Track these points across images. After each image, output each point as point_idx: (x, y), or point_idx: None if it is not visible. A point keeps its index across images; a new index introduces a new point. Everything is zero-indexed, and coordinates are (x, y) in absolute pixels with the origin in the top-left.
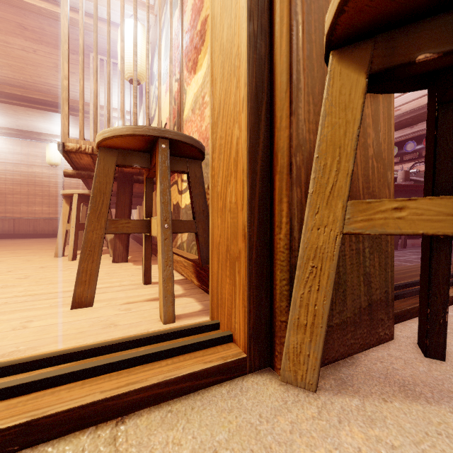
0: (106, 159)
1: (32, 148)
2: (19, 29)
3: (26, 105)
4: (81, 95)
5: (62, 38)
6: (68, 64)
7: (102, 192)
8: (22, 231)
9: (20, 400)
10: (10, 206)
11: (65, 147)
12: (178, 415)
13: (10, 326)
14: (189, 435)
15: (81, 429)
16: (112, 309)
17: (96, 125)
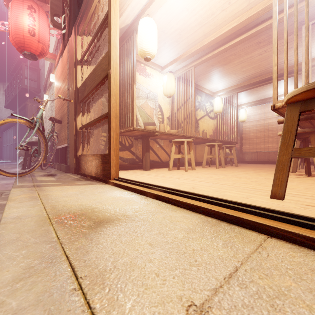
0: (292, 110)
1: (266, 108)
2: (256, 45)
3: (262, 85)
4: (285, 70)
5: (273, 43)
6: (276, 56)
7: (289, 131)
8: (261, 160)
9: (236, 212)
10: (255, 145)
11: (275, 107)
12: (301, 251)
13: (242, 196)
14: (301, 258)
15: (254, 230)
16: (294, 204)
17: (296, 85)
